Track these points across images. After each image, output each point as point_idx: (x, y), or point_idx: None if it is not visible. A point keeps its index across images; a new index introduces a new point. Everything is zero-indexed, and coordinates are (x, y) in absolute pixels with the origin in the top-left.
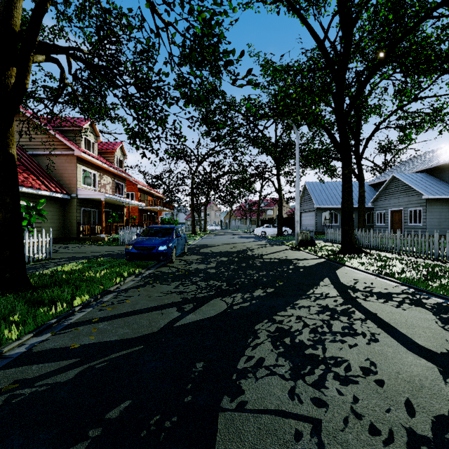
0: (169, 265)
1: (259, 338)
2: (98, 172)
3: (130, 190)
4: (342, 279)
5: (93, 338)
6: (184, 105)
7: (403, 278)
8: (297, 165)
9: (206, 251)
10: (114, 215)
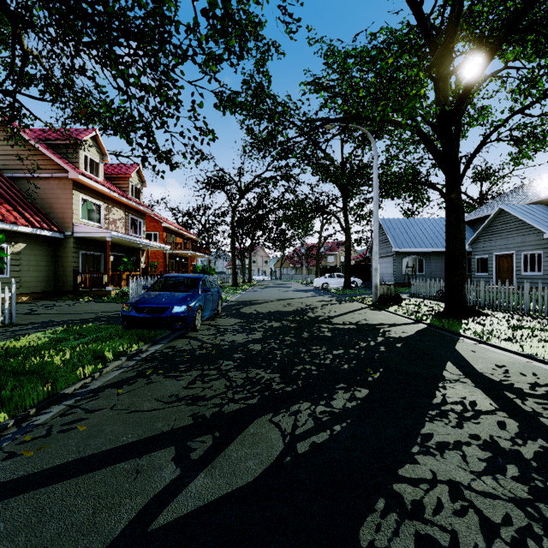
0: (190, 335)
1: None
2: (105, 203)
3: (152, 229)
4: (477, 365)
5: None
6: (206, 62)
7: None
8: (376, 192)
9: (249, 311)
10: (126, 261)
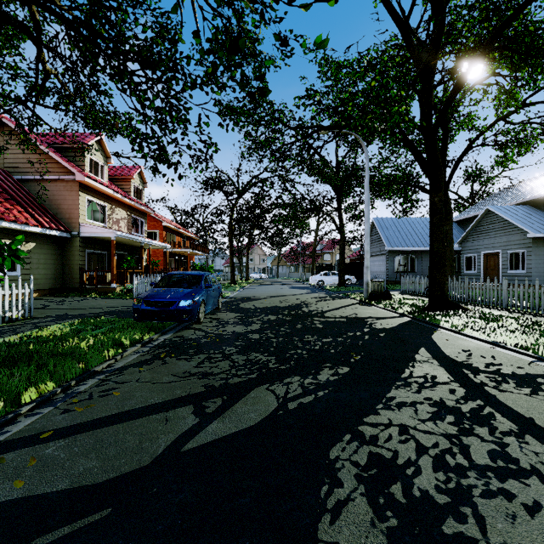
0: (195, 327)
1: (342, 485)
2: (109, 203)
3: (152, 228)
4: (446, 350)
5: (20, 485)
6: (212, 90)
7: (539, 350)
8: (367, 194)
9: (247, 306)
10: (129, 259)
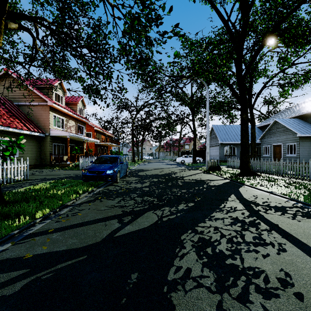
0: (114, 184)
1: (185, 248)
2: (65, 117)
3: (88, 131)
4: (245, 195)
5: (45, 248)
6: (125, 63)
7: (291, 195)
8: (208, 112)
9: (142, 174)
10: (77, 148)
